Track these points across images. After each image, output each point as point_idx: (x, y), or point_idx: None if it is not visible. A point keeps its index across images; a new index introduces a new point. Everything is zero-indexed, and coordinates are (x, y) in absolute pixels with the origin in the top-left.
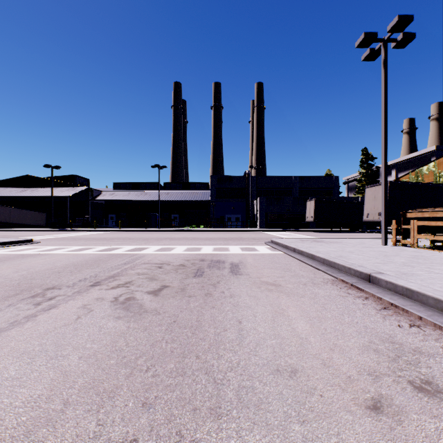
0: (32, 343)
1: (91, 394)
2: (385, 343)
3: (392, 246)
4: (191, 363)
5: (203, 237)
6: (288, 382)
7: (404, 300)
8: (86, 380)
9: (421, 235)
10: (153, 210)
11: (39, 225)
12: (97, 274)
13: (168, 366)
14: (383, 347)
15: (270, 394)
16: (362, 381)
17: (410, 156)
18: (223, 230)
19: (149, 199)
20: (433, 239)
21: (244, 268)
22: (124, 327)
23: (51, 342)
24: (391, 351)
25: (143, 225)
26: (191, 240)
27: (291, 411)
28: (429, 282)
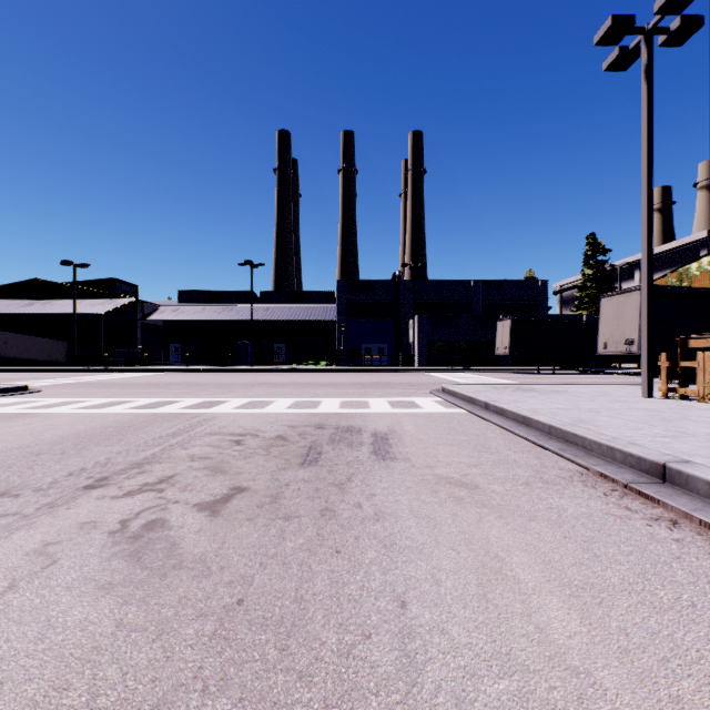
0: None
1: None
2: None
3: (662, 398)
4: None
5: (325, 381)
6: None
7: None
8: None
9: None
10: (243, 337)
11: (54, 361)
12: (110, 458)
13: None
14: None
15: None
16: None
17: (665, 247)
18: (359, 369)
19: (237, 317)
20: None
21: (399, 444)
22: (107, 625)
23: None
24: None
25: (226, 362)
26: (303, 387)
27: None
28: None
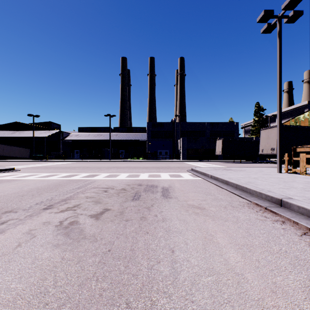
0: None
1: None
2: None
3: (285, 173)
4: None
5: (142, 166)
6: None
7: None
8: None
9: (309, 165)
10: (106, 147)
11: (24, 157)
12: (53, 197)
13: None
14: None
15: None
16: None
17: (289, 108)
18: (156, 161)
19: (103, 138)
20: None
21: (173, 192)
22: (58, 258)
23: None
24: None
25: (99, 158)
26: (132, 168)
27: None
28: None
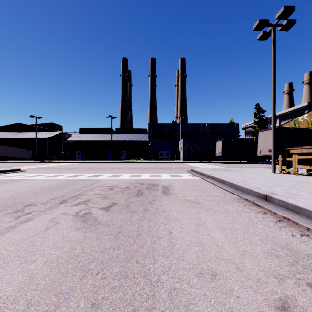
0: (8, 250)
1: (50, 296)
2: (283, 250)
3: (279, 173)
4: (132, 267)
5: (143, 167)
6: (210, 284)
7: (294, 214)
8: (47, 282)
9: (300, 166)
10: (107, 148)
11: (26, 158)
12: (64, 194)
13: (114, 270)
14: (282, 253)
15: (196, 295)
16: (270, 283)
17: (290, 109)
18: (157, 162)
19: (105, 140)
20: (309, 169)
21: (173, 189)
22: (81, 236)
23: (24, 249)
24: (289, 256)
25: (100, 159)
26: (134, 169)
27: (214, 311)
28: (311, 201)
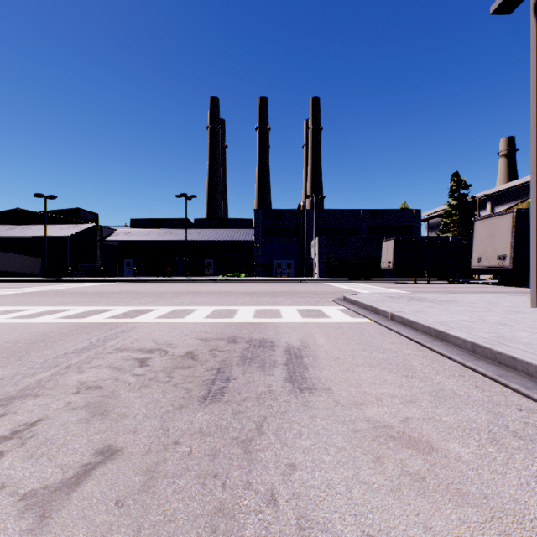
0: None
1: None
2: None
3: None
4: None
5: (243, 290)
6: None
7: None
8: None
9: None
10: (180, 254)
11: (31, 273)
12: None
13: None
14: None
15: None
16: None
17: (512, 184)
18: (271, 279)
19: (175, 239)
20: None
21: (315, 364)
22: None
23: None
24: None
25: (166, 274)
26: (224, 296)
27: None
28: None
